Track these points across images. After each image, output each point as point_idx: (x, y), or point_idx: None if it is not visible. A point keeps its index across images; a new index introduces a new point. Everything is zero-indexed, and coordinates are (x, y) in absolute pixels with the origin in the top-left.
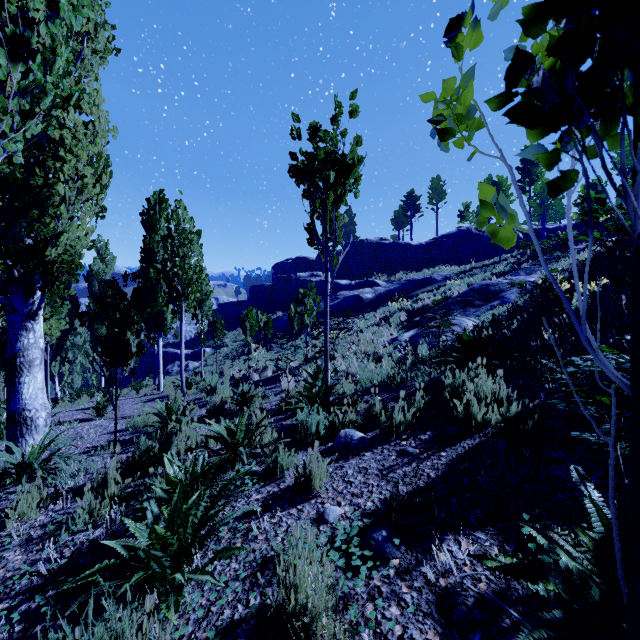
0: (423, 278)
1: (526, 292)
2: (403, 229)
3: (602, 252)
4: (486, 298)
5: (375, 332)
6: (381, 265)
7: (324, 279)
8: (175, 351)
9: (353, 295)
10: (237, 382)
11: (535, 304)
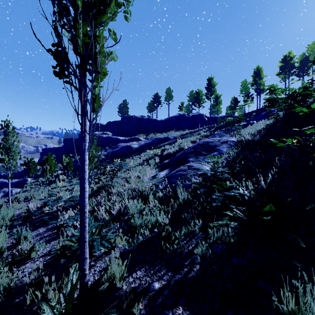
0: (164, 137)
1: (231, 147)
2: (152, 112)
3: (271, 125)
4: (208, 150)
5: (140, 170)
6: (142, 130)
7: (110, 136)
8: (4, 181)
9: (127, 145)
10: (27, 218)
11: (262, 157)
